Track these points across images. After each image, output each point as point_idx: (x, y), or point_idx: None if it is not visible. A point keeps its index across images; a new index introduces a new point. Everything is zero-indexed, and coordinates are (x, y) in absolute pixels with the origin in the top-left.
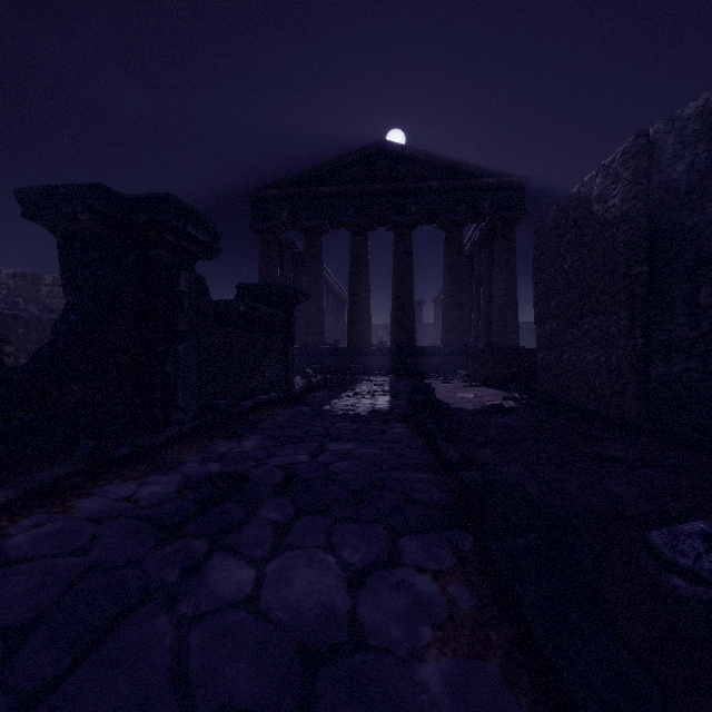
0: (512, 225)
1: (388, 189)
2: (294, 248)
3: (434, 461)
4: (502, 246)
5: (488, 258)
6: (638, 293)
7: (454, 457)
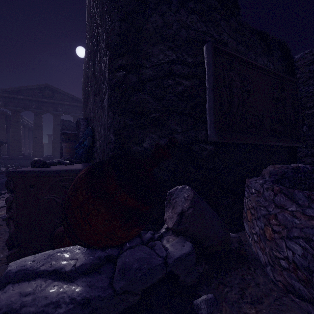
0: None
1: (50, 101)
2: (6, 114)
3: None
4: None
5: None
6: None
7: None
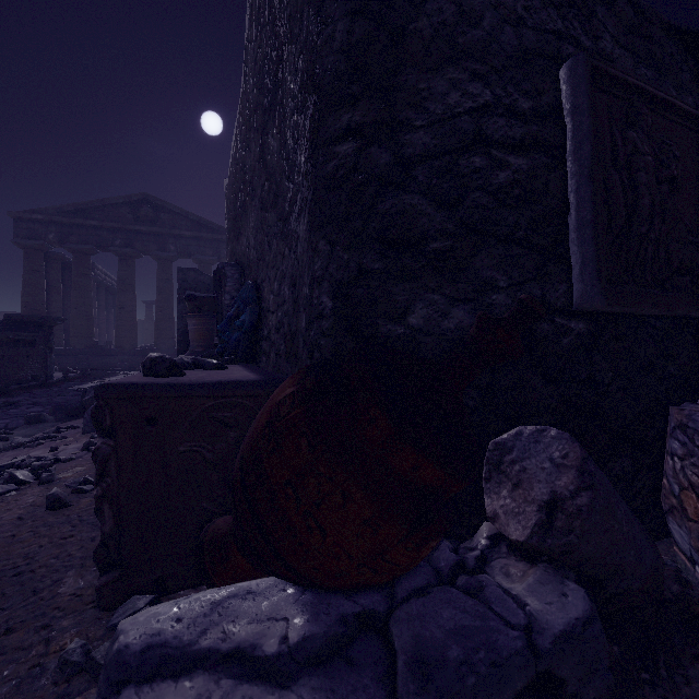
0: None
1: (151, 231)
2: (64, 260)
3: None
4: None
5: None
6: None
7: None
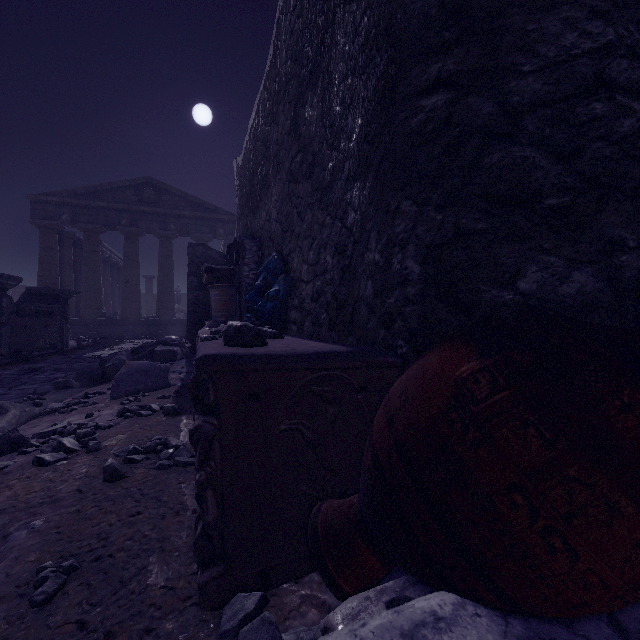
0: None
1: (153, 211)
2: (75, 239)
3: None
4: None
5: None
6: None
7: None
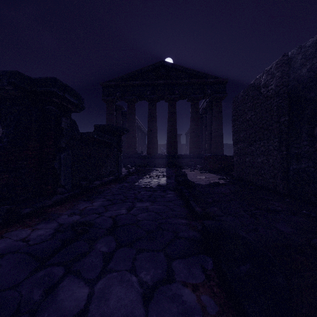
0: (220, 100)
1: (165, 83)
2: (122, 109)
3: (188, 212)
4: (216, 109)
5: (210, 115)
6: (283, 130)
7: (199, 211)
